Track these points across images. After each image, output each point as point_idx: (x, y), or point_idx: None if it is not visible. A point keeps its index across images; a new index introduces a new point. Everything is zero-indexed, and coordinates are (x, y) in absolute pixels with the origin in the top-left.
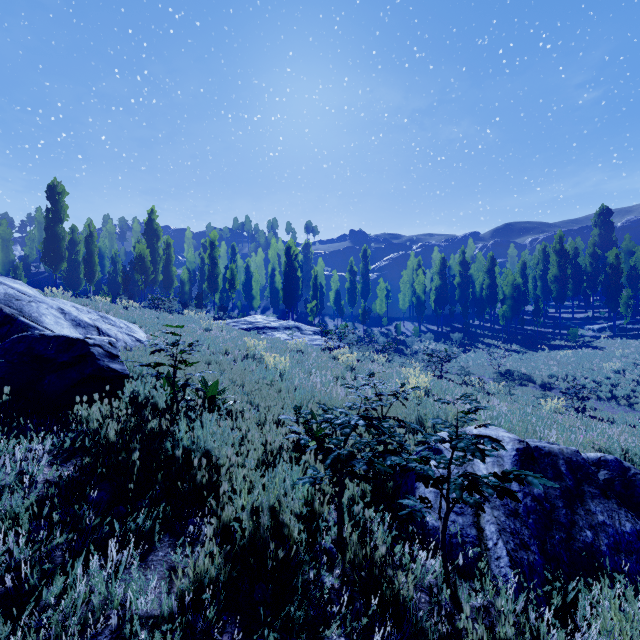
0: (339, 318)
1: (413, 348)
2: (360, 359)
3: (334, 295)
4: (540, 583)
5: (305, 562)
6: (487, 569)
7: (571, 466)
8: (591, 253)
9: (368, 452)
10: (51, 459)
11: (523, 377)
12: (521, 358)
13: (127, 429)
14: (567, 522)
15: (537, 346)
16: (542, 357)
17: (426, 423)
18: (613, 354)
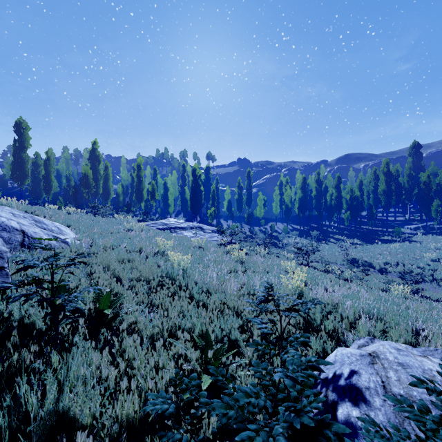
0: (230, 220)
1: (283, 242)
2: (247, 252)
3: (227, 204)
4: None
5: None
6: None
7: None
8: (408, 174)
9: None
10: None
11: (365, 264)
12: (362, 249)
13: None
14: None
15: (372, 240)
16: (377, 249)
17: (314, 322)
18: (429, 246)
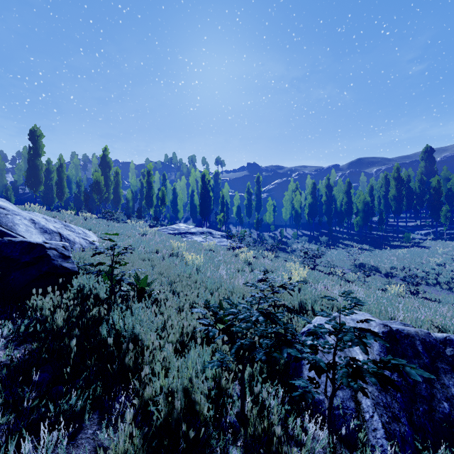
0: (240, 226)
1: (293, 247)
2: (255, 256)
3: (236, 209)
4: (411, 453)
5: (213, 438)
6: (365, 439)
7: (426, 346)
8: (419, 179)
9: (265, 339)
10: (7, 343)
11: (372, 268)
12: (370, 254)
13: (73, 316)
14: (428, 395)
15: (381, 246)
16: (385, 254)
17: (306, 306)
18: (436, 252)
